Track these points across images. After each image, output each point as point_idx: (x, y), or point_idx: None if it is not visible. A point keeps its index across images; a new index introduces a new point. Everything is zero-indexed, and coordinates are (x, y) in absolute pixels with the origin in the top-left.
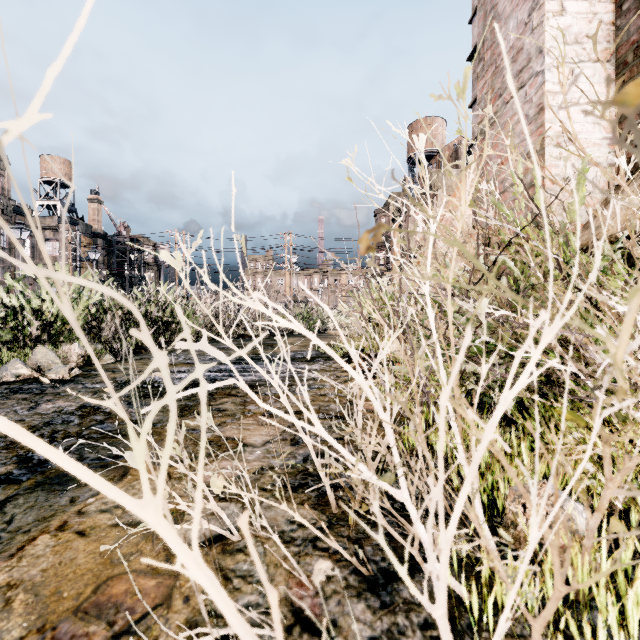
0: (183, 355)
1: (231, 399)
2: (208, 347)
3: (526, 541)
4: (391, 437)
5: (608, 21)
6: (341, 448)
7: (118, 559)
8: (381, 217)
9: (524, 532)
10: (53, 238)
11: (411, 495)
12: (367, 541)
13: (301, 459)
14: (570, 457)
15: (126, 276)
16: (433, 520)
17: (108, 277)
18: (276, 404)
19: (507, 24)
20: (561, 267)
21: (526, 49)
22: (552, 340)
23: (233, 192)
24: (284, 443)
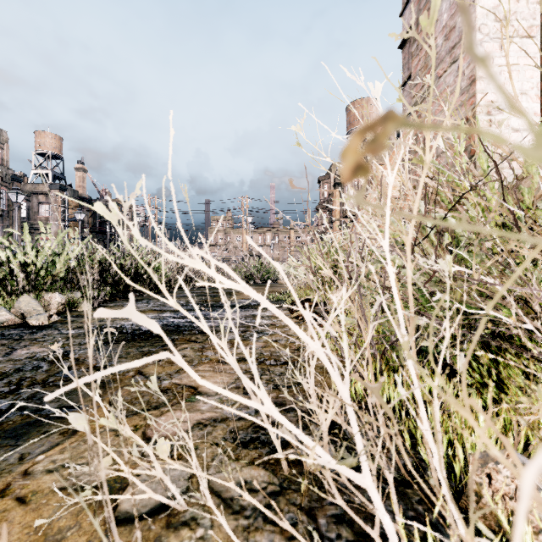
0: (152, 302)
1: (190, 345)
2: (136, 314)
3: (492, 516)
4: (351, 412)
5: (534, 0)
6: (295, 429)
7: (53, 535)
8: (324, 183)
9: (490, 505)
10: (45, 201)
11: (372, 473)
12: (321, 511)
13: (253, 409)
14: (528, 417)
15: (107, 234)
16: (394, 496)
17: (87, 234)
18: (231, 350)
19: (440, 6)
20: (517, 222)
21: (458, 27)
22: (511, 297)
23: (171, 134)
24: (237, 391)
